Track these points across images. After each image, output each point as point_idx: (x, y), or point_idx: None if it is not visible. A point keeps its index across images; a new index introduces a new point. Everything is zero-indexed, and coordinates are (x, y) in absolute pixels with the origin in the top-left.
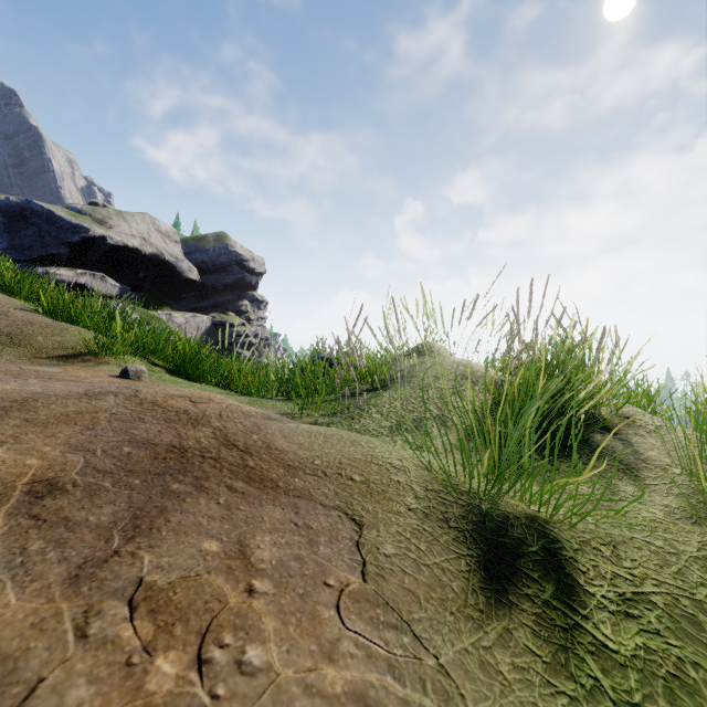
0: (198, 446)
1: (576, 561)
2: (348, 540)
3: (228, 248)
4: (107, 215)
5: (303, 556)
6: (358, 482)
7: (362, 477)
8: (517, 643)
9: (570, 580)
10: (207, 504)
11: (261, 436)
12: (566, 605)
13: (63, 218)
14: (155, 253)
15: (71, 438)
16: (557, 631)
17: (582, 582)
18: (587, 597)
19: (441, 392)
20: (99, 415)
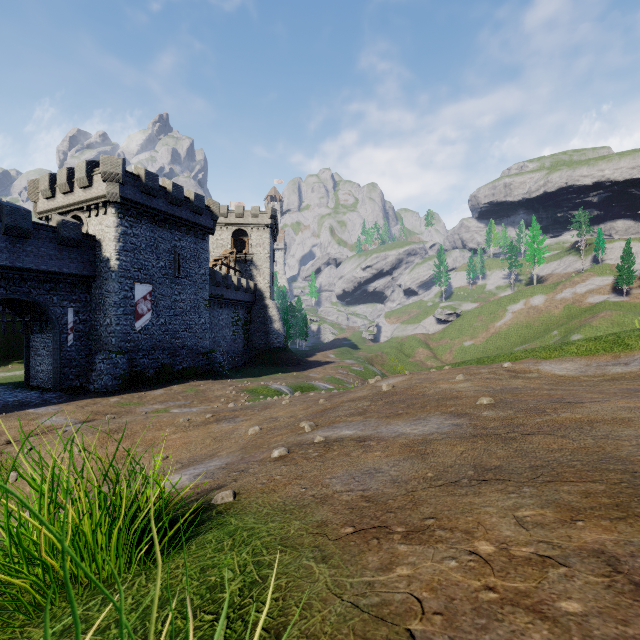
0: None
1: None
2: None
3: None
4: None
5: (482, 632)
6: None
7: None
8: (275, 633)
9: None
10: None
11: None
12: None
13: None
14: None
15: None
16: None
17: None
18: None
19: None
20: None
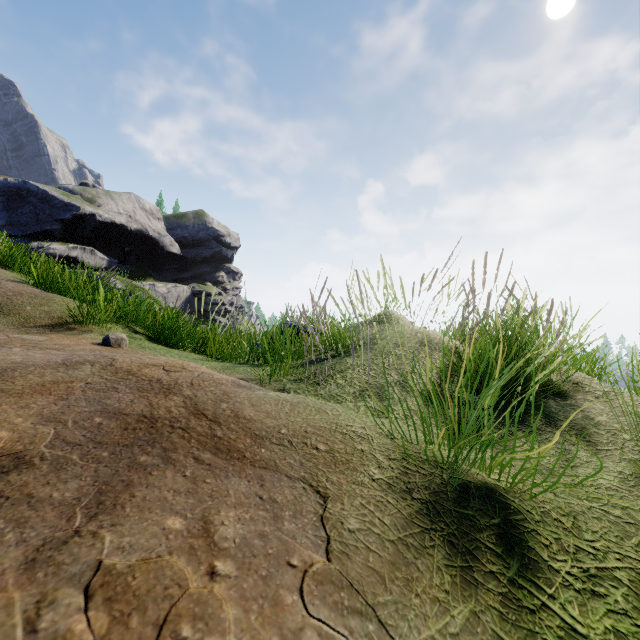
0: (168, 416)
1: (538, 534)
2: (312, 514)
3: (206, 224)
4: (96, 195)
5: (267, 532)
6: (323, 451)
7: (327, 446)
8: (485, 628)
9: (534, 555)
10: (173, 477)
11: (230, 405)
12: (531, 583)
13: (56, 197)
14: (140, 229)
15: (44, 408)
16: (524, 613)
17: (546, 557)
18: (551, 573)
19: (401, 359)
20: (74, 385)
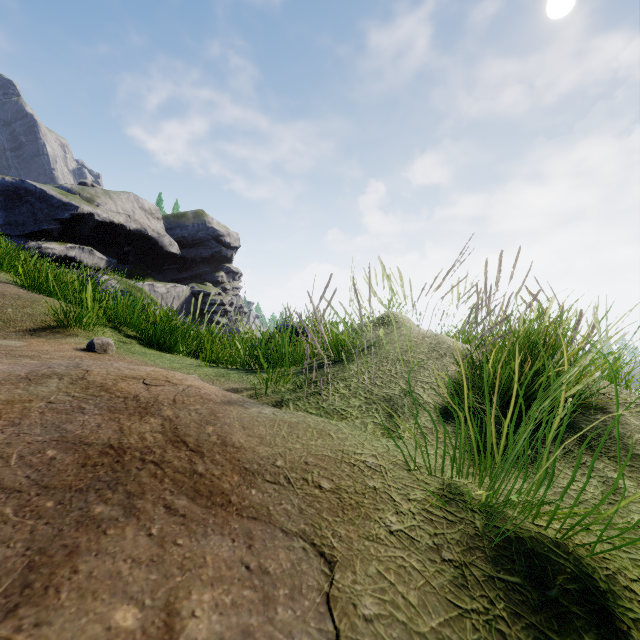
0: (140, 445)
1: (609, 612)
2: (315, 593)
3: (205, 224)
4: (95, 194)
5: (253, 628)
6: (327, 491)
7: (332, 483)
8: None
9: None
10: (134, 537)
11: (216, 428)
12: None
13: (54, 196)
14: (139, 229)
15: None
16: None
17: None
18: None
19: (409, 366)
20: (33, 405)
